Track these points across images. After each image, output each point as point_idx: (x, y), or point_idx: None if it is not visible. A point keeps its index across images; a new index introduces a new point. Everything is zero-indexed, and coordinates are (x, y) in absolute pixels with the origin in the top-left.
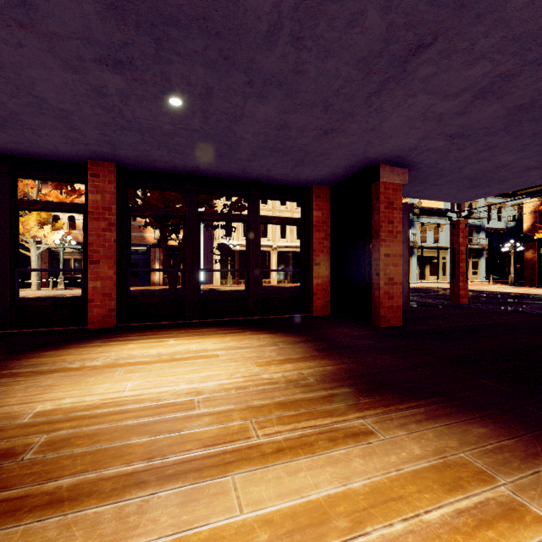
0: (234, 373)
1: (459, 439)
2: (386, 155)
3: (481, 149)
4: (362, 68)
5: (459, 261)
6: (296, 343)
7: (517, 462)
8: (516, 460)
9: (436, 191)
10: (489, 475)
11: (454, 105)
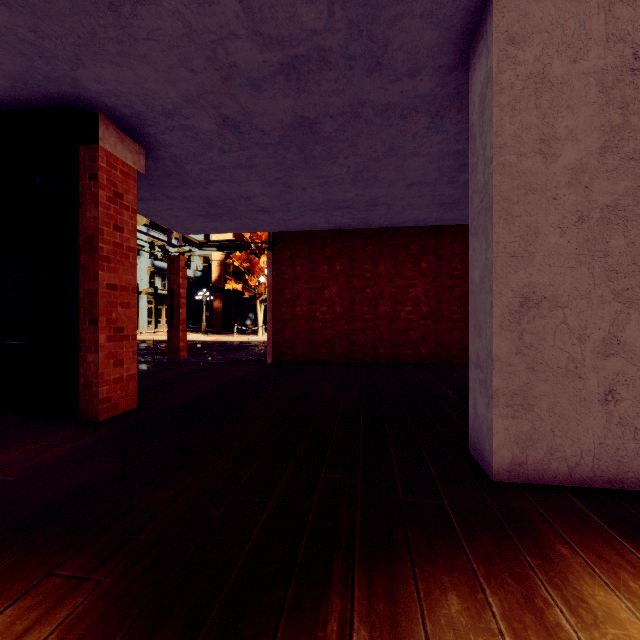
0: None
1: None
2: (119, 99)
3: (242, 163)
4: None
5: (179, 306)
6: None
7: None
8: None
9: (165, 208)
10: None
11: (257, 61)
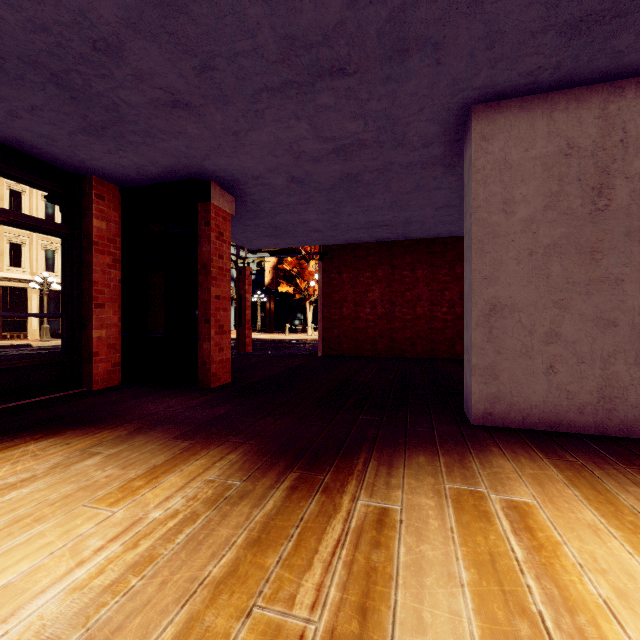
0: (78, 546)
1: (428, 474)
2: (225, 172)
3: (303, 201)
4: (283, 48)
5: (245, 308)
6: (129, 438)
7: (466, 471)
8: (463, 470)
9: (240, 232)
10: (476, 491)
11: (317, 149)
